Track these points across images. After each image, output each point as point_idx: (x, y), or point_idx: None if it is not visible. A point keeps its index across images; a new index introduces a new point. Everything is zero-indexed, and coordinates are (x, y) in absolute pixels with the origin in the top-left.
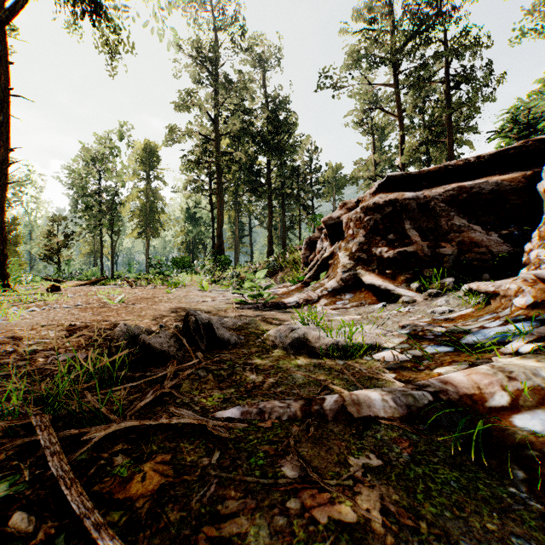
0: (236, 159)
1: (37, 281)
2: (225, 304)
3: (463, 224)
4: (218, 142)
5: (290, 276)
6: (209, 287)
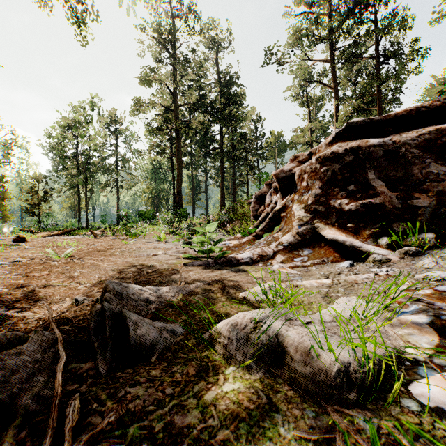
0: (193, 127)
1: (17, 231)
2: (175, 258)
3: (442, 172)
4: (177, 112)
5: (241, 227)
6: (164, 238)
